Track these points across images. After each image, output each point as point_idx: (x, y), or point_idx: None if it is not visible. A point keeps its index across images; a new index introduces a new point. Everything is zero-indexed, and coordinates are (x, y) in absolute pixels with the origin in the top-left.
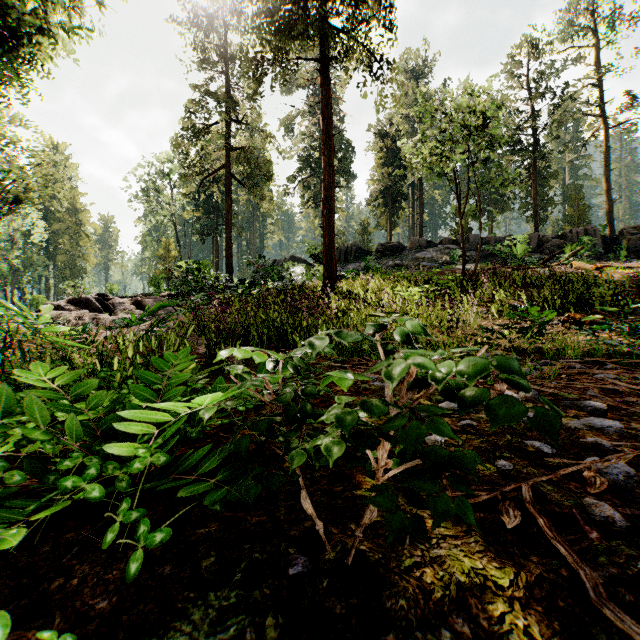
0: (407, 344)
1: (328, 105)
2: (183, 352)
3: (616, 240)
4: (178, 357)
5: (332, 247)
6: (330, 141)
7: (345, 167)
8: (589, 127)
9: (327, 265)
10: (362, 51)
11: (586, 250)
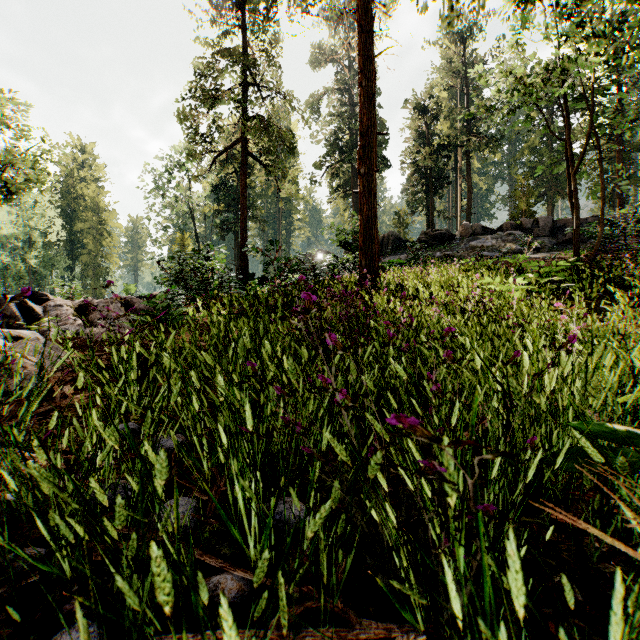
0: None
1: (367, 13)
2: None
3: None
4: None
5: (373, 221)
6: (370, 65)
7: (379, 149)
8: None
9: (365, 248)
10: None
11: None
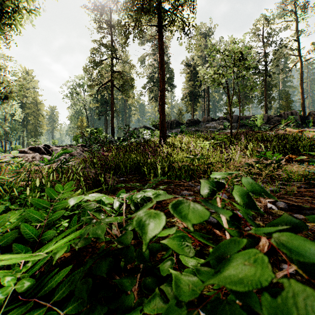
0: (251, 208)
1: (162, 48)
2: (68, 184)
3: (307, 117)
4: (64, 188)
5: (164, 121)
6: (163, 67)
7: (170, 81)
8: (292, 61)
9: (161, 130)
10: (179, 21)
11: (292, 122)
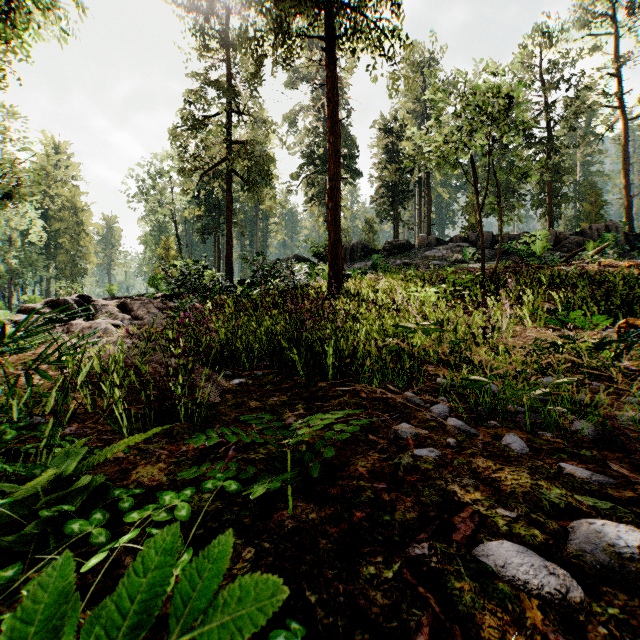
0: None
1: (334, 88)
2: None
3: (639, 237)
4: None
5: (338, 243)
6: (336, 127)
7: (350, 163)
8: (605, 120)
9: (332, 263)
10: (371, 30)
11: (610, 247)
